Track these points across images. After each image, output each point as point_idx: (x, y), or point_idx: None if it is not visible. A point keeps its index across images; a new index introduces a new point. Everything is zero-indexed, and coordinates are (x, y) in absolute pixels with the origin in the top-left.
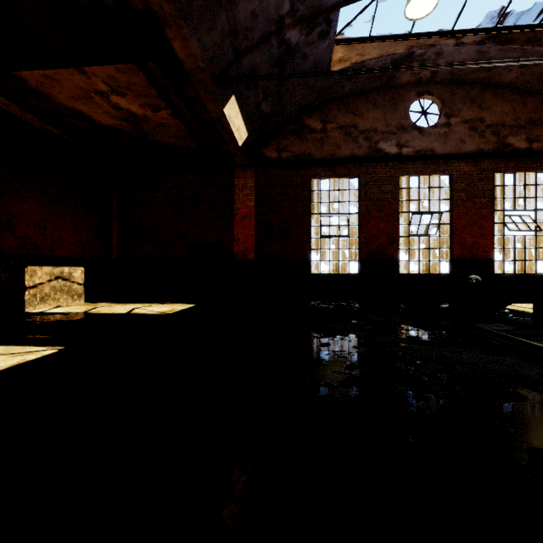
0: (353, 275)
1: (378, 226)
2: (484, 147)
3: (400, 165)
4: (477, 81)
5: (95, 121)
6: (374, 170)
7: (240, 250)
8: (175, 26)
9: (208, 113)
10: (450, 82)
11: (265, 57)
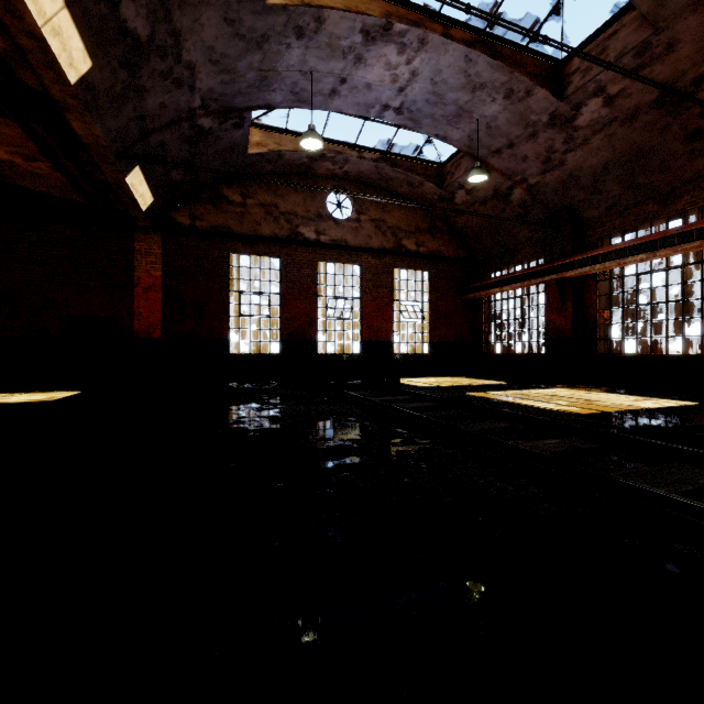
0: (274, 355)
1: (299, 308)
2: (386, 245)
3: (318, 251)
4: (380, 187)
5: None
6: (295, 252)
7: (143, 327)
8: (77, 113)
9: (105, 177)
10: (360, 183)
11: (176, 135)
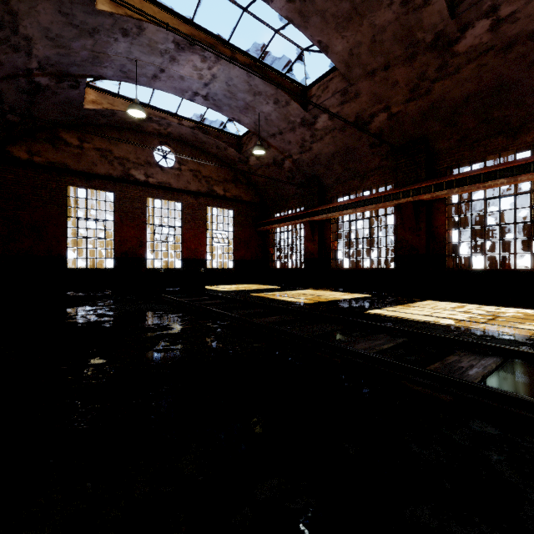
0: (109, 269)
1: (131, 233)
2: (201, 189)
3: (147, 190)
4: (197, 146)
5: None
6: (127, 189)
7: None
8: None
9: None
10: (181, 142)
11: (13, 86)
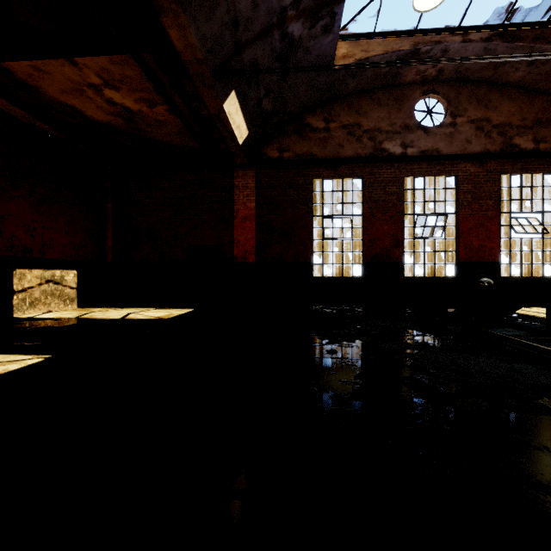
0: (357, 278)
1: (383, 229)
2: (490, 147)
3: (404, 166)
4: (483, 79)
5: (88, 117)
6: (378, 170)
7: (240, 253)
8: (171, 13)
9: (207, 109)
10: (455, 81)
11: (267, 51)
